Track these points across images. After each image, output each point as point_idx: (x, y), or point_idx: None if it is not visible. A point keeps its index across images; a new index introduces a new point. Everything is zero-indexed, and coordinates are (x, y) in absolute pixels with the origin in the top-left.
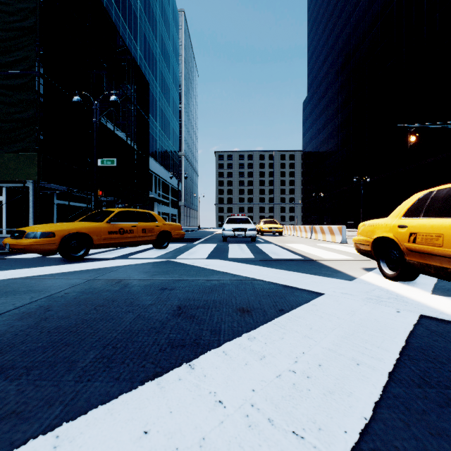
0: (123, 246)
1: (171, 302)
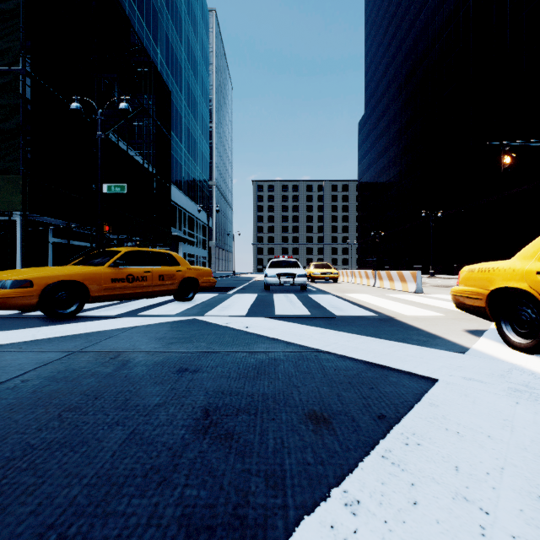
0: (133, 298)
1: (193, 400)
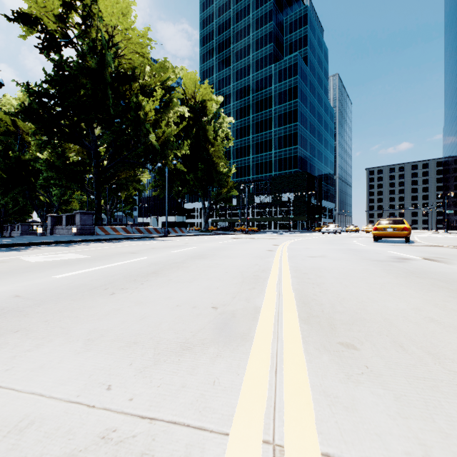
0: None
1: None
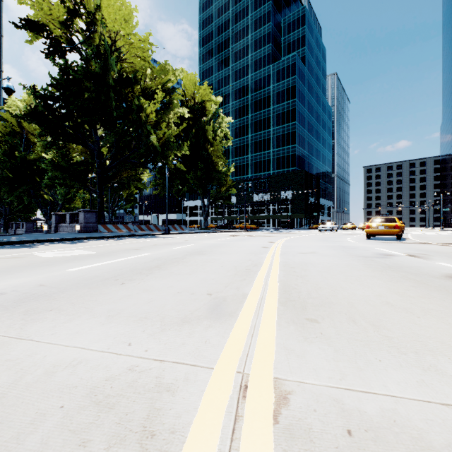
0: None
1: None
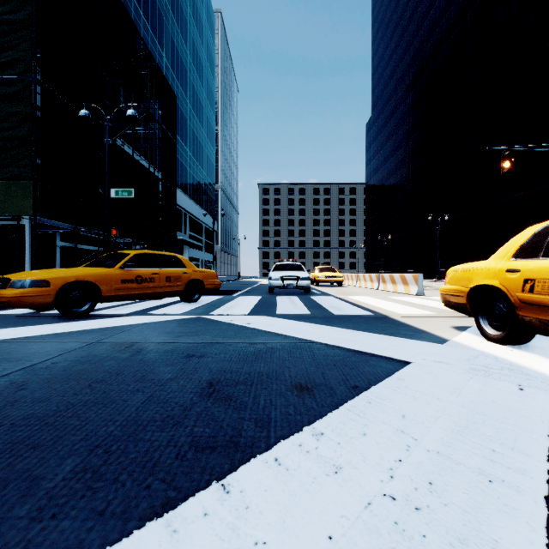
0: (141, 298)
1: (199, 376)
